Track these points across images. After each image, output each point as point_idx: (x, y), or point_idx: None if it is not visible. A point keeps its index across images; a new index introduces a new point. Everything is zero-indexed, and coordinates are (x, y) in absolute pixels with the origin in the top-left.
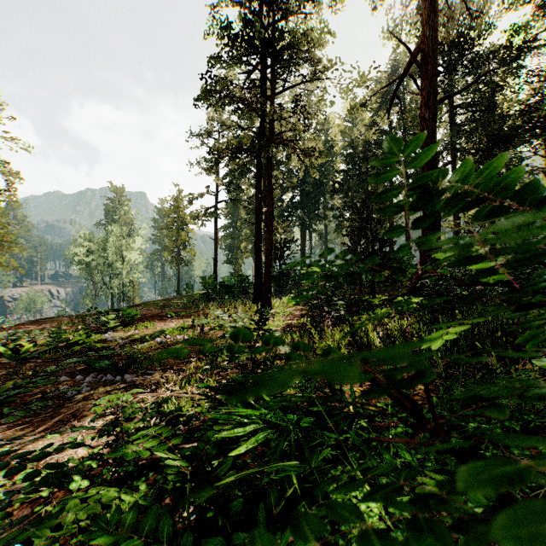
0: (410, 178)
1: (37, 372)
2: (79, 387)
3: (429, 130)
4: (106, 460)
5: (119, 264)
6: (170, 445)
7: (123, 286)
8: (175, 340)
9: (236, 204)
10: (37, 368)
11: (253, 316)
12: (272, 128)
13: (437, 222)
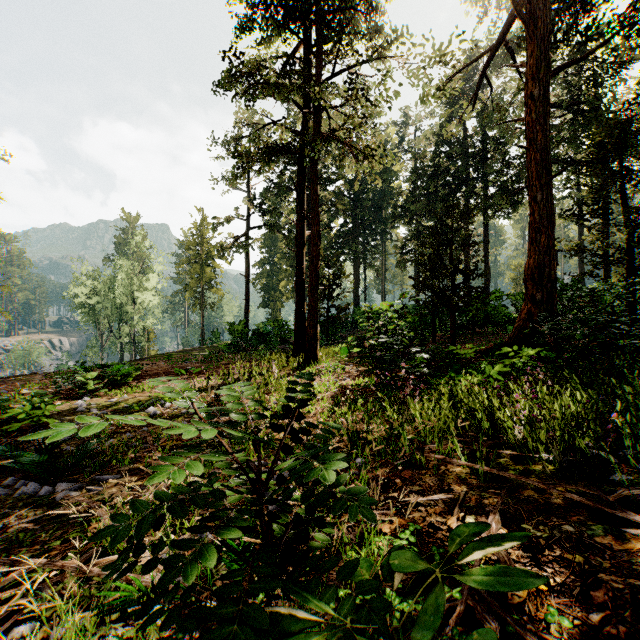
0: (494, 197)
1: None
2: None
3: (539, 112)
4: None
5: (131, 307)
6: None
7: (134, 334)
8: (175, 411)
9: (273, 231)
10: None
11: (292, 374)
12: (318, 120)
13: (550, 241)
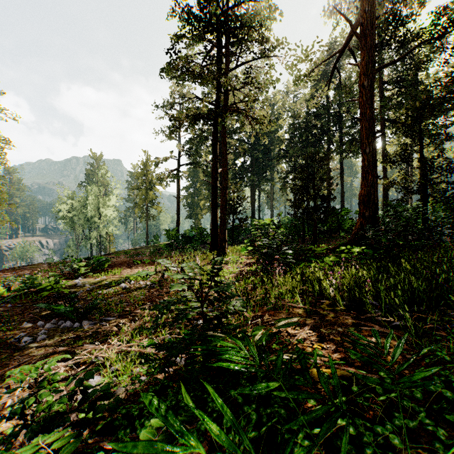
0: (346, 144)
1: (2, 317)
2: (36, 335)
3: (367, 96)
4: (13, 451)
5: (97, 218)
6: (98, 428)
7: (100, 237)
8: (138, 286)
9: (196, 167)
10: (5, 312)
11: (210, 264)
12: (226, 98)
13: (374, 179)
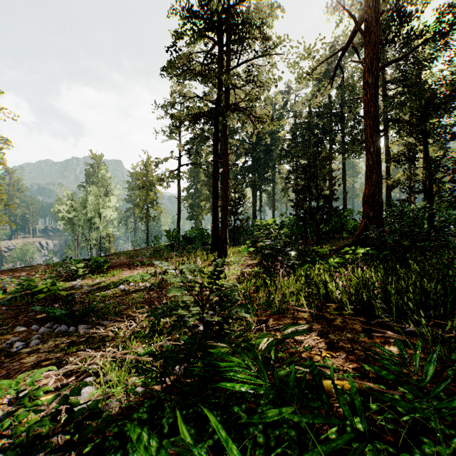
0: (348, 144)
1: None
2: (29, 340)
3: (372, 94)
4: None
5: (97, 219)
6: (86, 450)
7: (100, 238)
8: (137, 288)
9: (197, 167)
10: None
11: (211, 265)
12: (228, 96)
13: (379, 178)
